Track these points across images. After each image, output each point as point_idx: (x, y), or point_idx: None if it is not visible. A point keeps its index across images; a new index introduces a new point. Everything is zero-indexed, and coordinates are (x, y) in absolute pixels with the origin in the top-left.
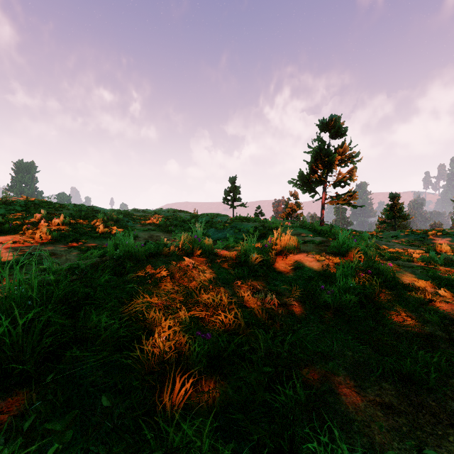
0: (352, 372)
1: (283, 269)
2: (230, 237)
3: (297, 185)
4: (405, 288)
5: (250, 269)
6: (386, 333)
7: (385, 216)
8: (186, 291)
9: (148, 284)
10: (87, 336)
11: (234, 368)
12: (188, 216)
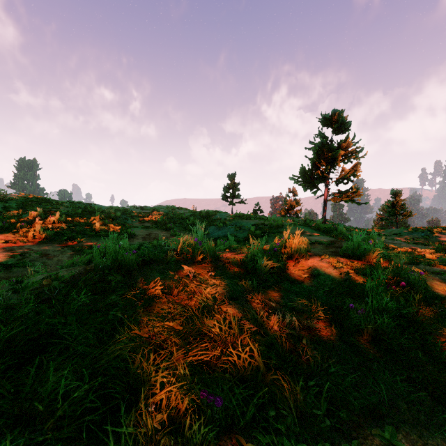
0: (416, 440)
1: (296, 278)
2: (230, 236)
3: (299, 181)
4: (442, 302)
5: (258, 278)
6: (443, 371)
7: (383, 213)
8: (186, 313)
9: (138, 305)
10: (35, 411)
11: (255, 444)
12: (187, 213)
